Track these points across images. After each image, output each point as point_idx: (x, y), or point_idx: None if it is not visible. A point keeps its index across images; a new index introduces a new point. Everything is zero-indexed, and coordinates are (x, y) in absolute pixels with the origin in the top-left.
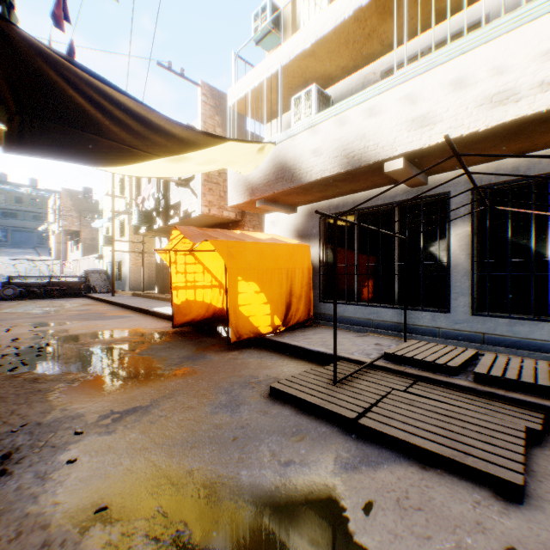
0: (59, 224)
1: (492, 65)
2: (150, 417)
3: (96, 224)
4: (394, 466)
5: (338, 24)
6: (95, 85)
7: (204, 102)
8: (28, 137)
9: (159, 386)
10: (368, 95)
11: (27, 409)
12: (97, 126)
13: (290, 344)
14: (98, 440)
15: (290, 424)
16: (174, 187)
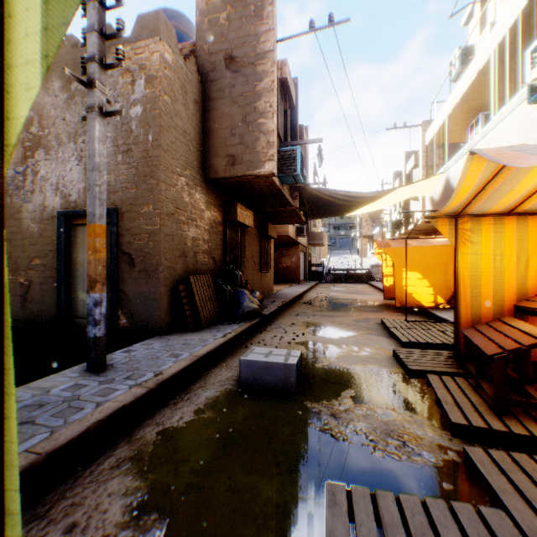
0: (360, 231)
1: (530, 112)
2: (333, 317)
3: (375, 231)
4: (383, 337)
5: (469, 83)
6: (329, 191)
7: (423, 136)
8: (313, 215)
9: (346, 314)
10: (479, 136)
11: (306, 310)
12: (334, 203)
13: (431, 312)
14: (316, 317)
15: (371, 327)
16: (411, 201)
